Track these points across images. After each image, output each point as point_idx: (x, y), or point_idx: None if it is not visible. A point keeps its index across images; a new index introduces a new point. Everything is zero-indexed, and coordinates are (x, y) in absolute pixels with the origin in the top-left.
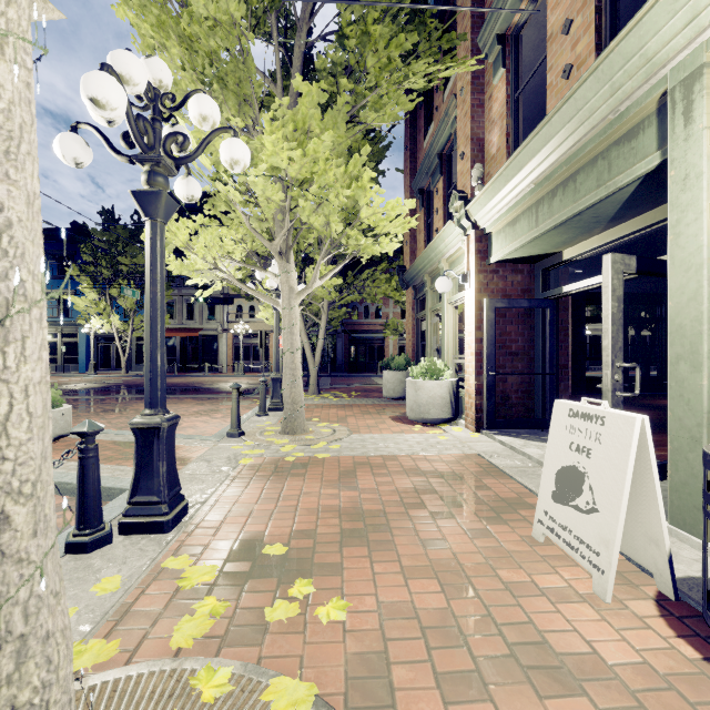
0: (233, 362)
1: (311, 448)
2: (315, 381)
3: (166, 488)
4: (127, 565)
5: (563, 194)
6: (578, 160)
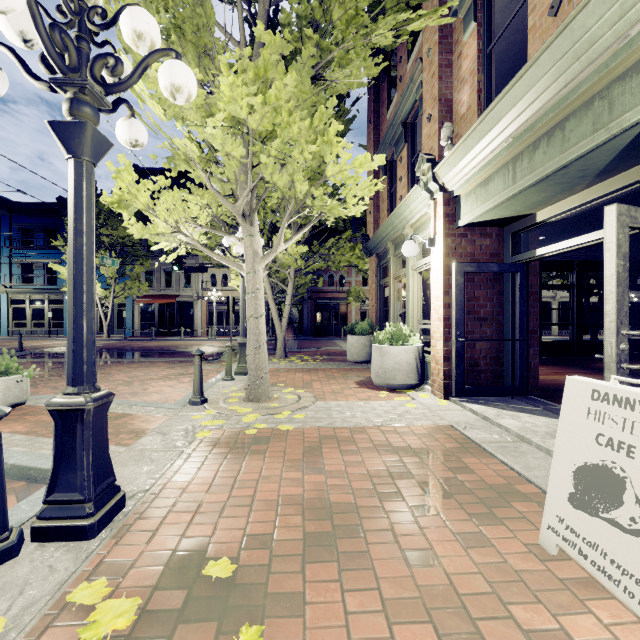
0: (207, 326)
1: (274, 418)
2: (282, 345)
3: (92, 483)
4: (23, 596)
5: (547, 145)
6: (568, 104)
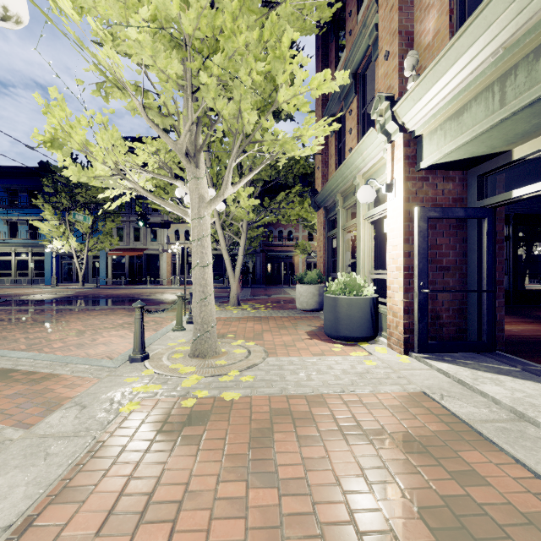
0: (172, 276)
1: (219, 381)
2: (235, 293)
3: None
4: None
5: None
6: None
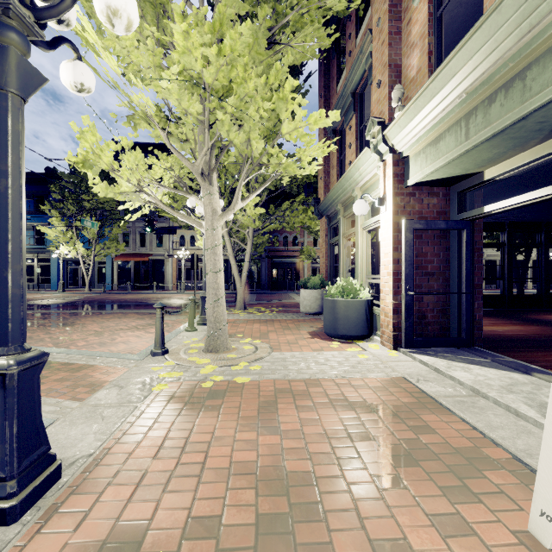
0: (177, 281)
1: (231, 370)
2: (242, 298)
3: (16, 457)
4: None
5: (505, 97)
6: (531, 51)
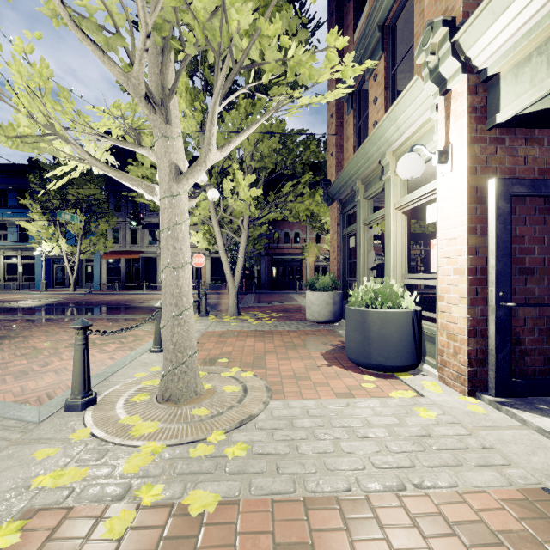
0: None
1: (188, 457)
2: (235, 301)
3: None
4: None
5: None
6: None
